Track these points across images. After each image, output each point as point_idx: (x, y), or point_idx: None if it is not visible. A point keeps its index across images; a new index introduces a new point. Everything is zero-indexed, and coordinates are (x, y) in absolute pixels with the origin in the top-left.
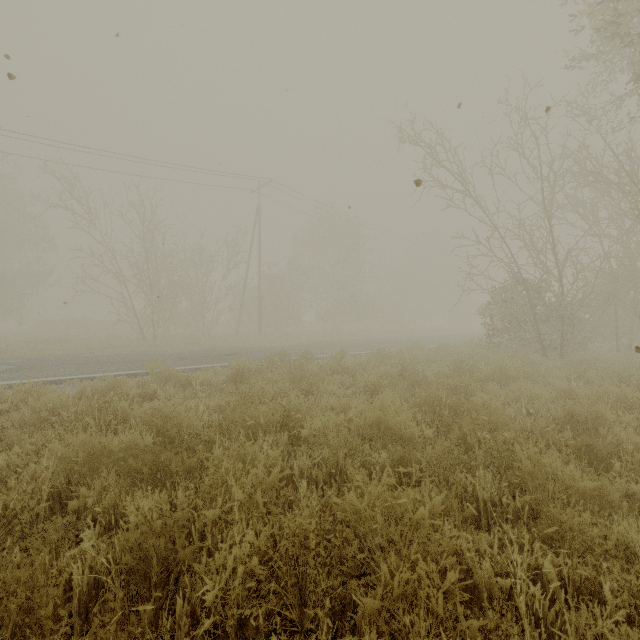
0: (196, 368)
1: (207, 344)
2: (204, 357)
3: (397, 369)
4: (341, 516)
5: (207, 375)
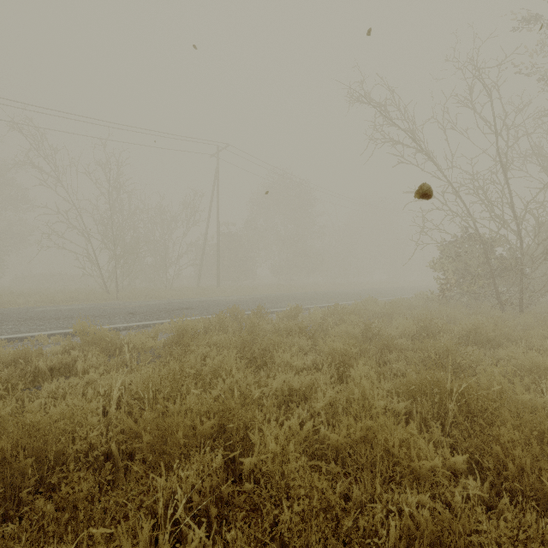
0: (144, 325)
1: (168, 297)
2: (156, 312)
3: (359, 329)
4: None
5: (141, 339)
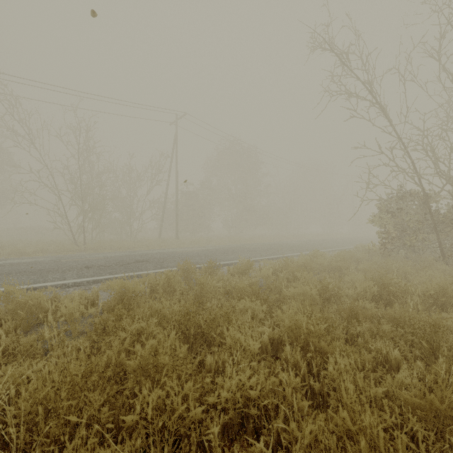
0: (95, 280)
1: (131, 248)
2: (112, 265)
3: (316, 289)
4: None
5: (70, 308)
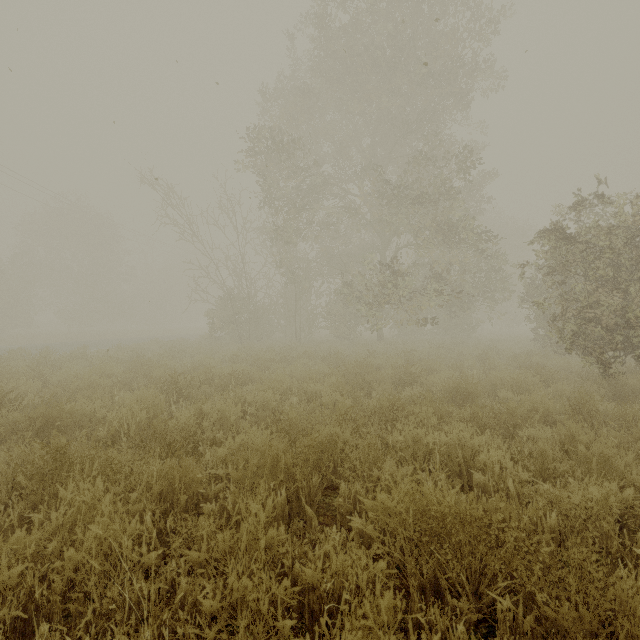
0: None
1: None
2: None
3: (128, 354)
4: (71, 388)
5: None
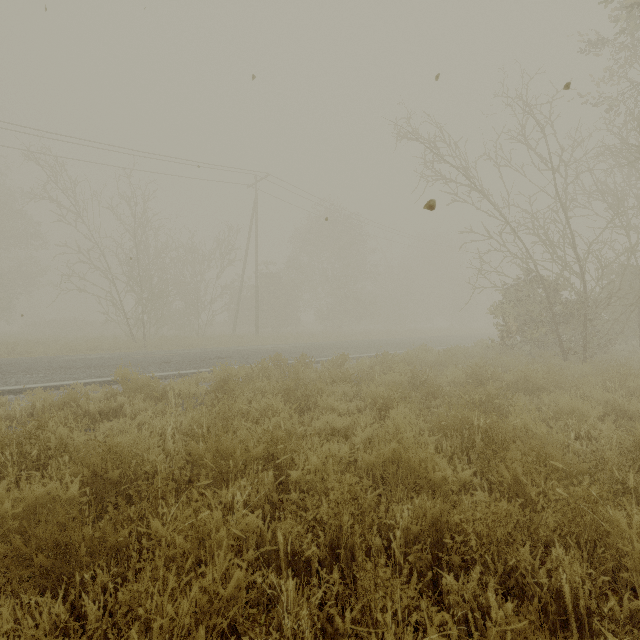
0: (181, 374)
1: (201, 345)
2: (192, 361)
3: (407, 376)
4: None
5: (185, 385)
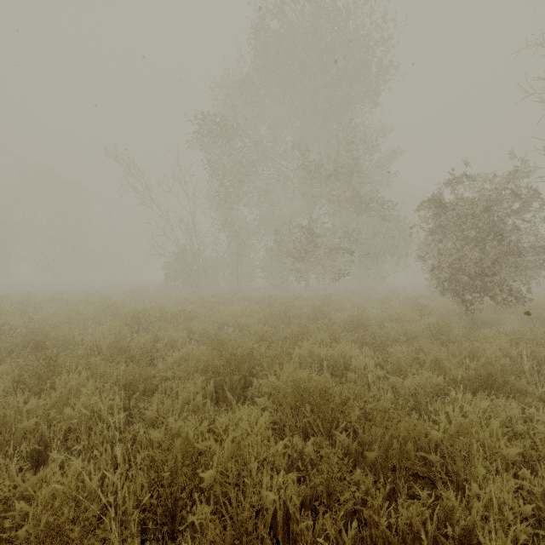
0: None
1: None
2: None
3: (97, 299)
4: (53, 322)
5: None
